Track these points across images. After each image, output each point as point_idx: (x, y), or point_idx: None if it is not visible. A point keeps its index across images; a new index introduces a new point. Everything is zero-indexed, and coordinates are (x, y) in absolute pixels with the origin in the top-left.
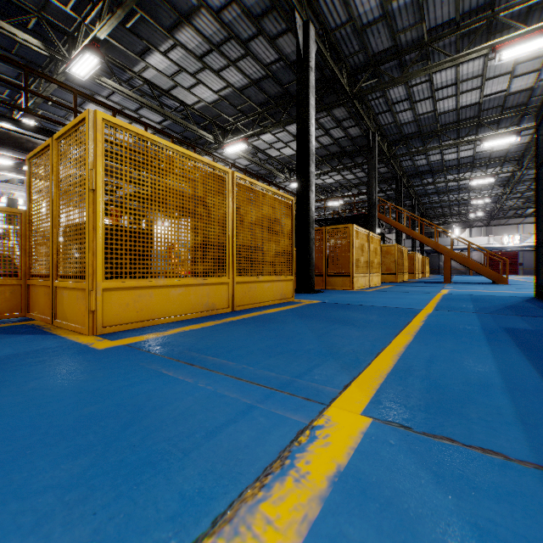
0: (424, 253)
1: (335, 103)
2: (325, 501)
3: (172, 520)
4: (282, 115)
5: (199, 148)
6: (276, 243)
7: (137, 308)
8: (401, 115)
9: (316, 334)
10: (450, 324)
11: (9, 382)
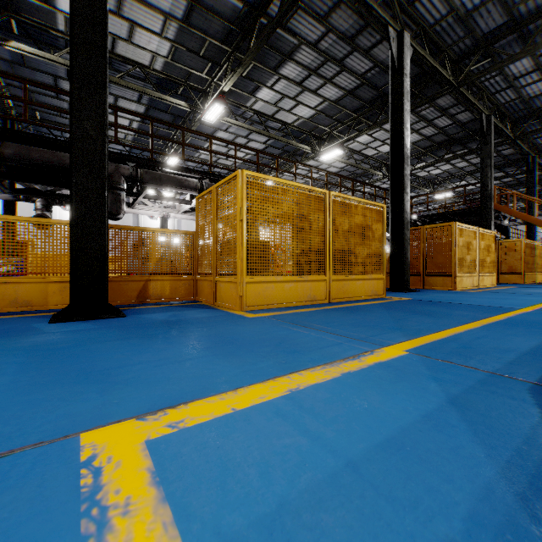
0: None
1: (437, 95)
2: (370, 366)
3: (309, 362)
4: (377, 117)
5: (299, 163)
6: (367, 246)
7: (265, 296)
8: (528, 88)
9: (394, 319)
10: (535, 320)
11: (218, 326)
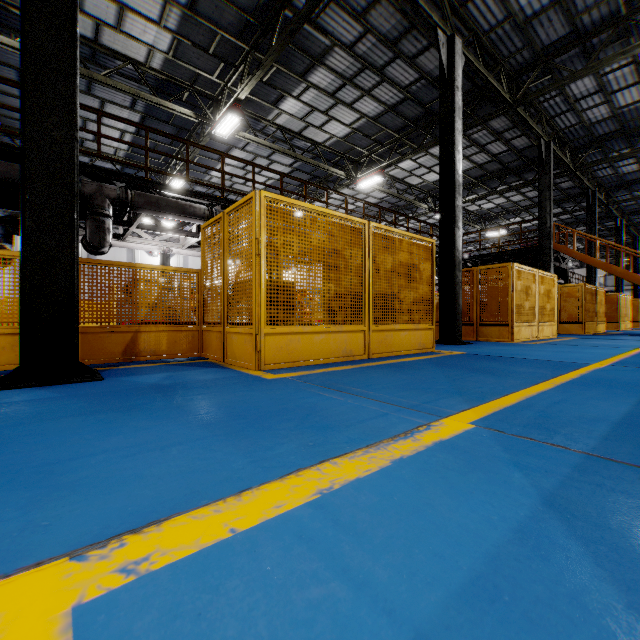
0: (639, 293)
1: (491, 115)
2: (428, 447)
3: (346, 443)
4: (423, 139)
5: (332, 190)
6: (413, 289)
7: (289, 351)
8: (590, 113)
9: (449, 379)
10: (614, 378)
11: (226, 391)
